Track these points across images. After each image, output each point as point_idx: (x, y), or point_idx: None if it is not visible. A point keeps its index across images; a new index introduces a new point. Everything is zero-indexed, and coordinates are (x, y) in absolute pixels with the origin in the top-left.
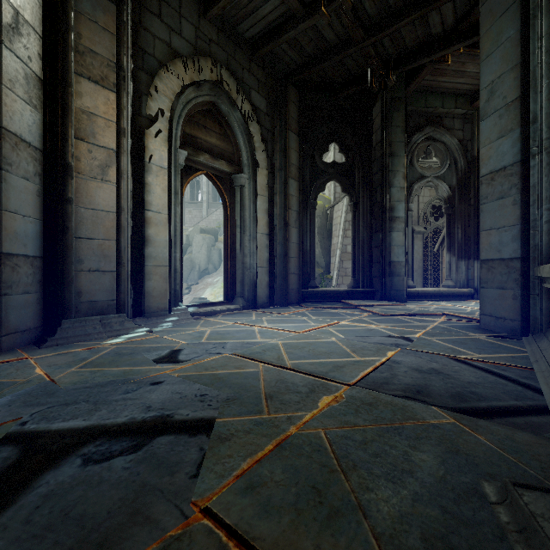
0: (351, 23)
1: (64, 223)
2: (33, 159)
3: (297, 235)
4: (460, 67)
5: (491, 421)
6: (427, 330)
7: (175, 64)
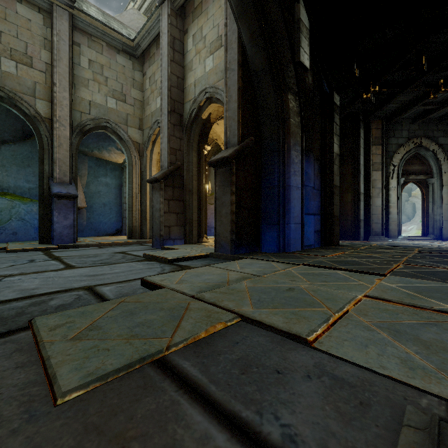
0: None
1: (369, 211)
2: (362, 196)
3: None
4: None
5: None
6: None
7: (399, 149)
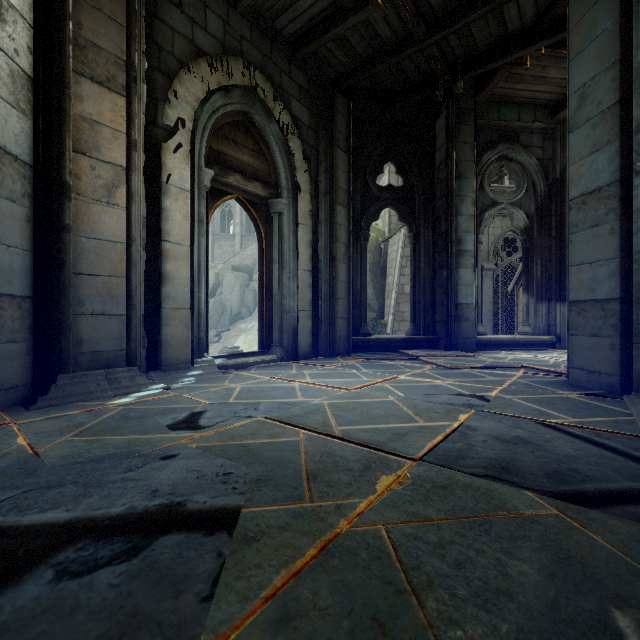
0: (412, 17)
1: (59, 255)
2: (20, 176)
3: (346, 273)
4: (540, 72)
5: (604, 511)
6: (505, 387)
7: (199, 65)
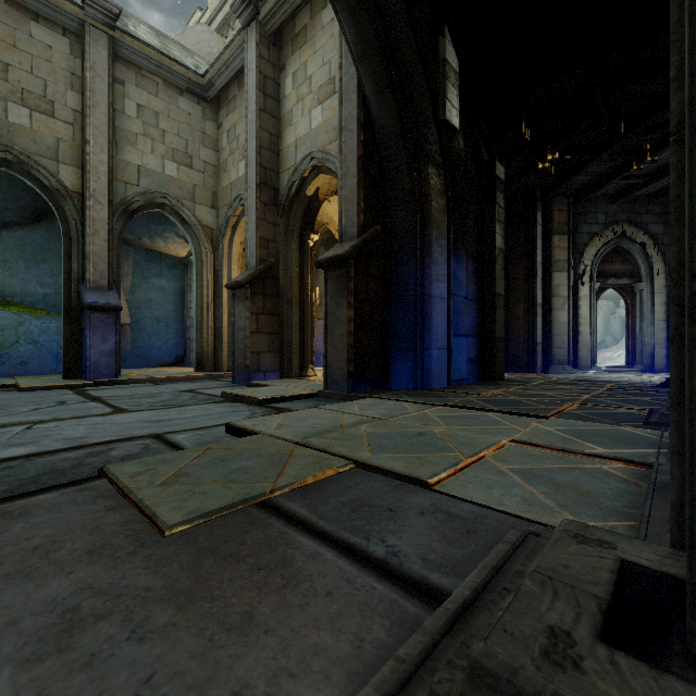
0: None
1: (549, 330)
2: (540, 309)
3: None
4: None
5: None
6: None
7: (593, 241)
